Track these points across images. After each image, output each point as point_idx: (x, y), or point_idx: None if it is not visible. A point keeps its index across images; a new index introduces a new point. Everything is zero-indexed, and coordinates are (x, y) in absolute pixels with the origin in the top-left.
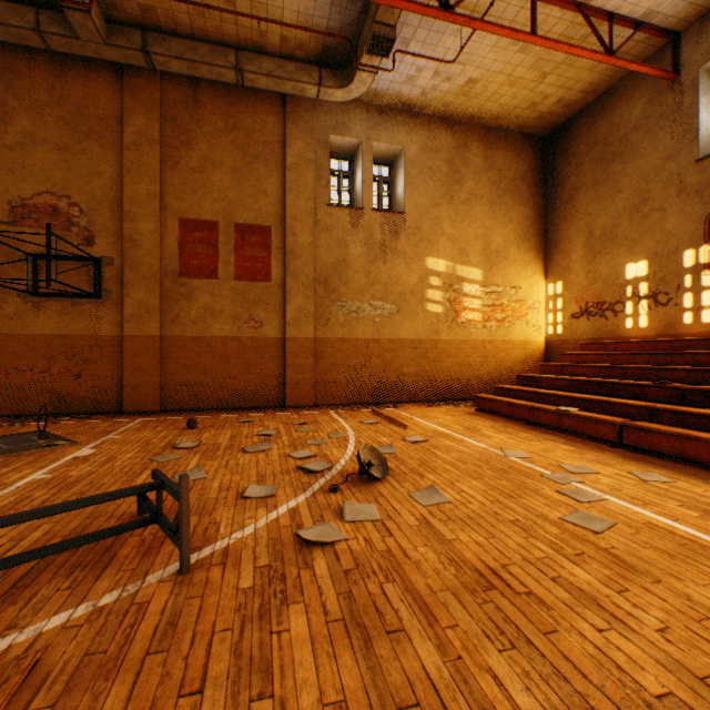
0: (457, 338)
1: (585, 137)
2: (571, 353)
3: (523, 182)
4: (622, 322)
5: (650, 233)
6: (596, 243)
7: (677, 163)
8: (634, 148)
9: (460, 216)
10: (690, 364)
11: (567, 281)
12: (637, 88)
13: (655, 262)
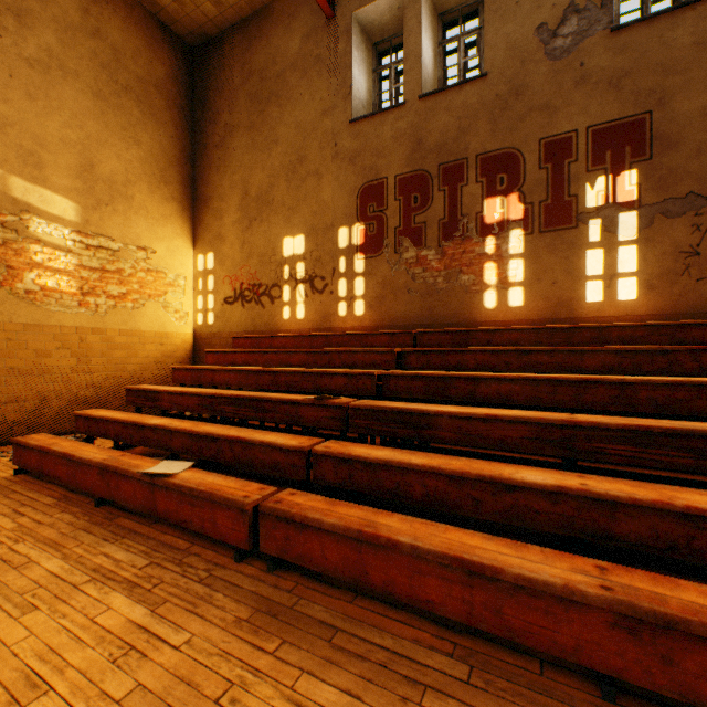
0: (14, 321)
1: (240, 62)
2: (219, 350)
3: (160, 93)
4: (281, 311)
5: (308, 201)
6: (253, 206)
7: (333, 120)
8: (292, 90)
9: (24, 86)
10: (349, 365)
11: (220, 252)
12: (295, 16)
13: (312, 238)
